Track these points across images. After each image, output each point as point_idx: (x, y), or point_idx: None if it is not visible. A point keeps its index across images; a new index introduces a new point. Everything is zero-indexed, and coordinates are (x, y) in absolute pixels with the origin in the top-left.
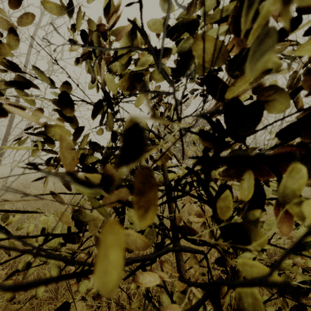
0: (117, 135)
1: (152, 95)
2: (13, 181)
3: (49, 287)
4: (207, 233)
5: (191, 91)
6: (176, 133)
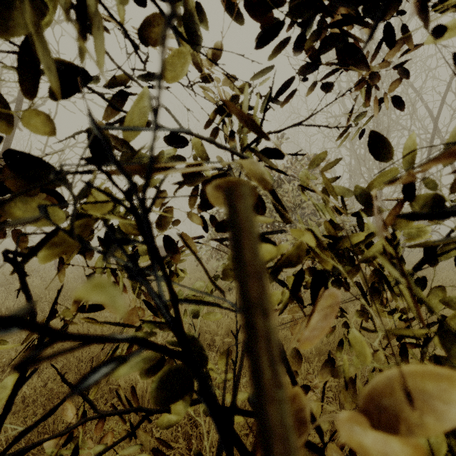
0: (112, 147)
1: (217, 103)
2: (1, 267)
3: (37, 455)
4: (313, 354)
5: (298, 70)
6: (259, 192)
